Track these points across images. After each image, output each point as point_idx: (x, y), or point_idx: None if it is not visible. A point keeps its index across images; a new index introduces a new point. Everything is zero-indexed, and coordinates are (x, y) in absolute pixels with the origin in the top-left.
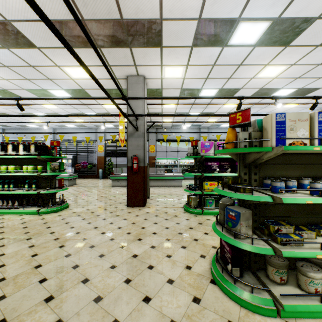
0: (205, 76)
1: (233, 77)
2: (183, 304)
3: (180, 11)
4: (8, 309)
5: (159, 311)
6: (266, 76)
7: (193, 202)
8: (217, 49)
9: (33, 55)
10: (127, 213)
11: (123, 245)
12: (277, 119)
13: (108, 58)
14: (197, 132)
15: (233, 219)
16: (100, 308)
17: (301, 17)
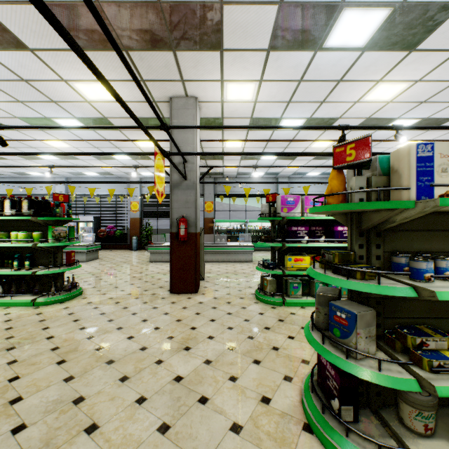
0: (287, 99)
1: (329, 101)
2: None
3: None
4: None
5: None
6: (377, 99)
7: (269, 286)
8: (307, 55)
9: (25, 61)
10: (169, 304)
11: (160, 359)
12: (419, 153)
13: (140, 67)
14: (275, 182)
15: (342, 323)
16: None
17: (439, 2)
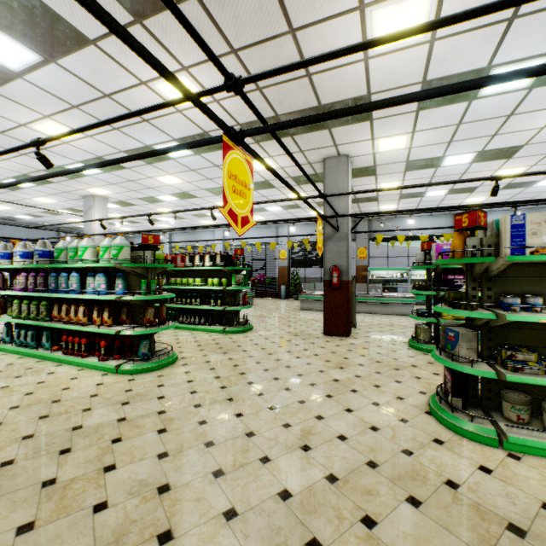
0: (446, 140)
1: (502, 133)
2: (387, 420)
3: (395, 81)
4: (232, 394)
5: (360, 419)
6: None
7: (423, 334)
8: (460, 105)
9: (221, 155)
10: (324, 342)
11: (322, 370)
12: (512, 222)
13: (301, 144)
14: (433, 228)
15: (451, 340)
16: (304, 407)
17: None
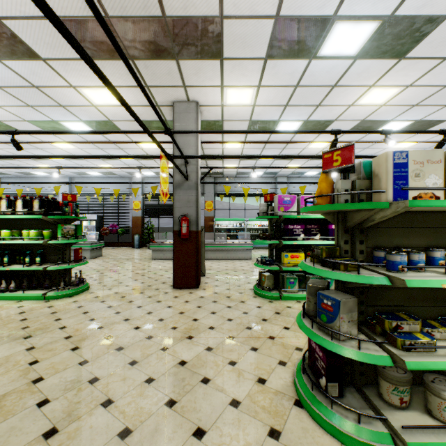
0: (284, 103)
1: (324, 104)
2: (255, 440)
3: (249, 5)
4: None
5: None
6: (370, 103)
7: (267, 281)
8: (302, 63)
9: (37, 70)
10: (172, 298)
11: (166, 347)
12: (395, 160)
13: (145, 75)
14: (273, 182)
15: (328, 310)
16: None
17: (424, 16)
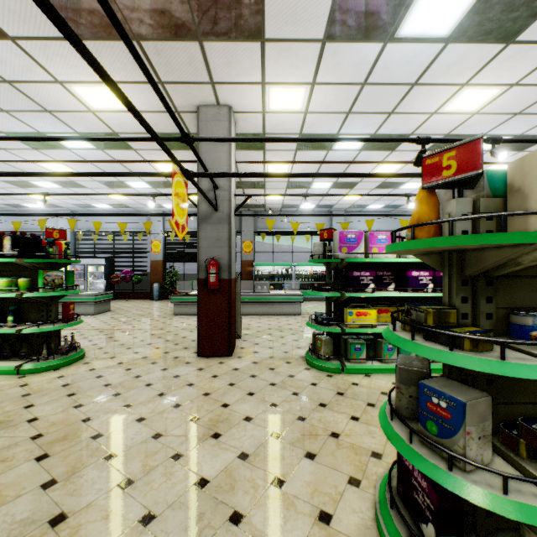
0: (346, 109)
1: (398, 111)
2: None
3: None
4: None
5: None
6: (459, 110)
7: (324, 347)
8: (373, 48)
9: (6, 55)
10: (195, 371)
11: (179, 453)
12: None
13: (157, 64)
14: (330, 215)
15: (442, 415)
16: None
17: None
